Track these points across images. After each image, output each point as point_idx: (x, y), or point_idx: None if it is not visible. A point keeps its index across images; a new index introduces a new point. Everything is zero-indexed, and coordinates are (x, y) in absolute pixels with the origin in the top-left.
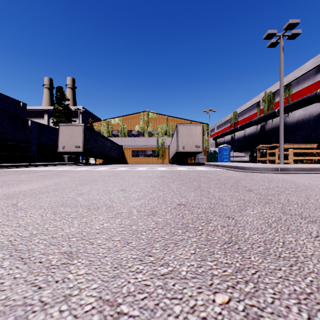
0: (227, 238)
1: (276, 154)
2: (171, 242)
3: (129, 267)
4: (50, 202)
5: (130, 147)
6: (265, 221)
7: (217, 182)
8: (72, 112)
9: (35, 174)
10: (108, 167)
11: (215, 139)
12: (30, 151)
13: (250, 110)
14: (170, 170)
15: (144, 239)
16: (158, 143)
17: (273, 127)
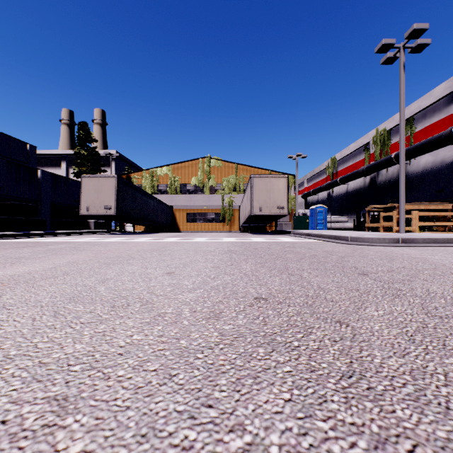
0: (344, 365)
1: (394, 219)
2: (248, 374)
3: (170, 435)
4: (53, 294)
5: (184, 209)
6: (402, 330)
7: (312, 260)
8: (101, 158)
9: (44, 247)
10: (152, 237)
11: (304, 197)
12: (40, 214)
13: (355, 156)
14: (241, 241)
15: (199, 367)
16: (224, 203)
17: (388, 180)
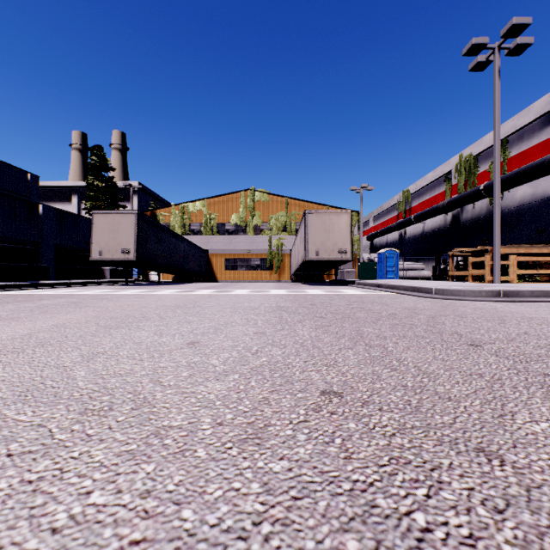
0: None
1: (487, 265)
2: None
3: None
4: None
5: (222, 253)
6: None
7: (393, 321)
8: (120, 191)
9: (34, 303)
10: (180, 289)
11: (370, 239)
12: (41, 259)
13: (434, 188)
14: (293, 294)
15: None
16: (272, 246)
17: (475, 218)
